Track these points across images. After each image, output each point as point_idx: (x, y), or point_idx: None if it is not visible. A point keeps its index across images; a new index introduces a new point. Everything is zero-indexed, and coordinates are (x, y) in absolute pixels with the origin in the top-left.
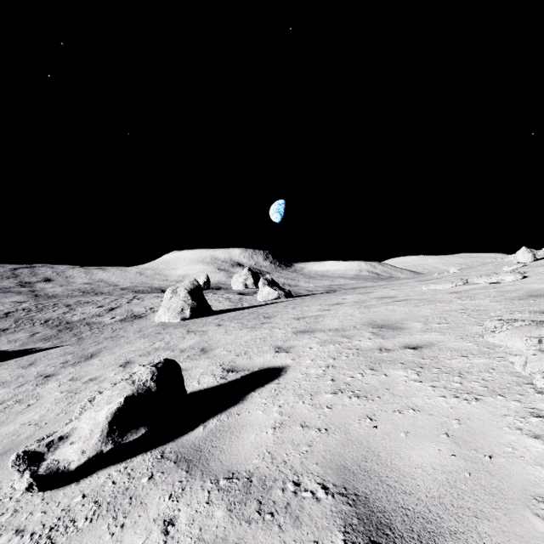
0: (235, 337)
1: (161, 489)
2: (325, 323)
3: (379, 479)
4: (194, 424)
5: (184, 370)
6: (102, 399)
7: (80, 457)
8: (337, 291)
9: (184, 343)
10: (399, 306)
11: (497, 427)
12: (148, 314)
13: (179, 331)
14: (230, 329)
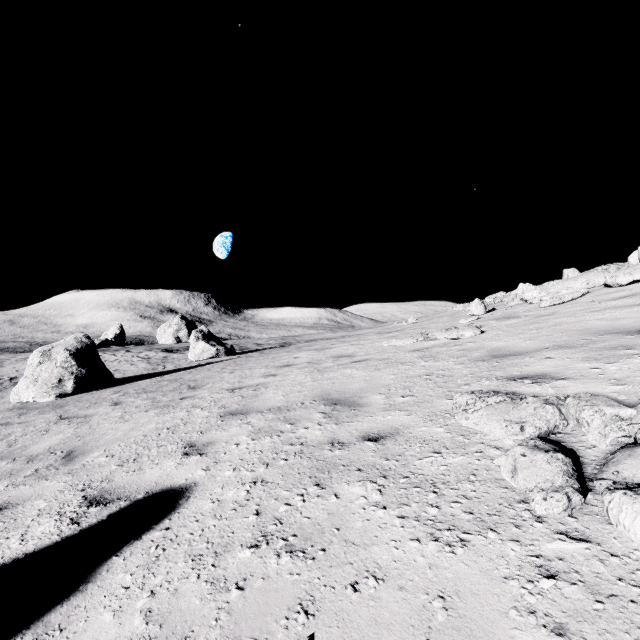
0: (131, 425)
1: None
2: (265, 398)
3: None
4: None
5: (12, 505)
6: None
7: None
8: (292, 344)
9: (42, 443)
10: (358, 369)
11: (501, 613)
12: (3, 389)
13: (46, 417)
14: (131, 410)
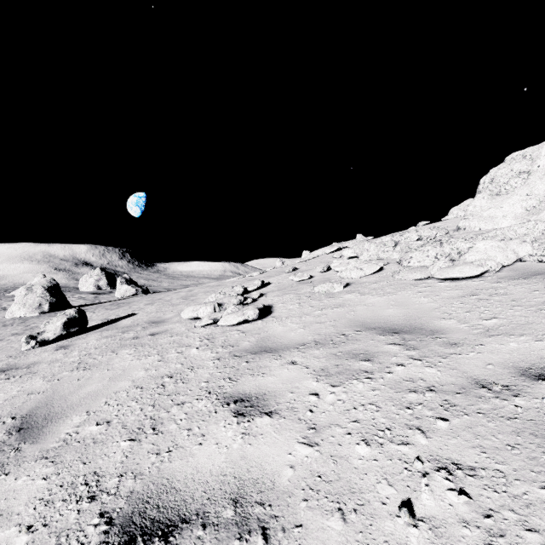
0: (103, 313)
1: (93, 335)
2: (163, 299)
3: (159, 319)
4: (96, 329)
5: None
6: (54, 321)
7: (54, 336)
8: None
9: None
10: (205, 289)
11: None
12: None
13: (46, 318)
14: (97, 311)
